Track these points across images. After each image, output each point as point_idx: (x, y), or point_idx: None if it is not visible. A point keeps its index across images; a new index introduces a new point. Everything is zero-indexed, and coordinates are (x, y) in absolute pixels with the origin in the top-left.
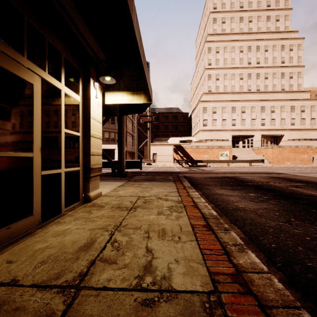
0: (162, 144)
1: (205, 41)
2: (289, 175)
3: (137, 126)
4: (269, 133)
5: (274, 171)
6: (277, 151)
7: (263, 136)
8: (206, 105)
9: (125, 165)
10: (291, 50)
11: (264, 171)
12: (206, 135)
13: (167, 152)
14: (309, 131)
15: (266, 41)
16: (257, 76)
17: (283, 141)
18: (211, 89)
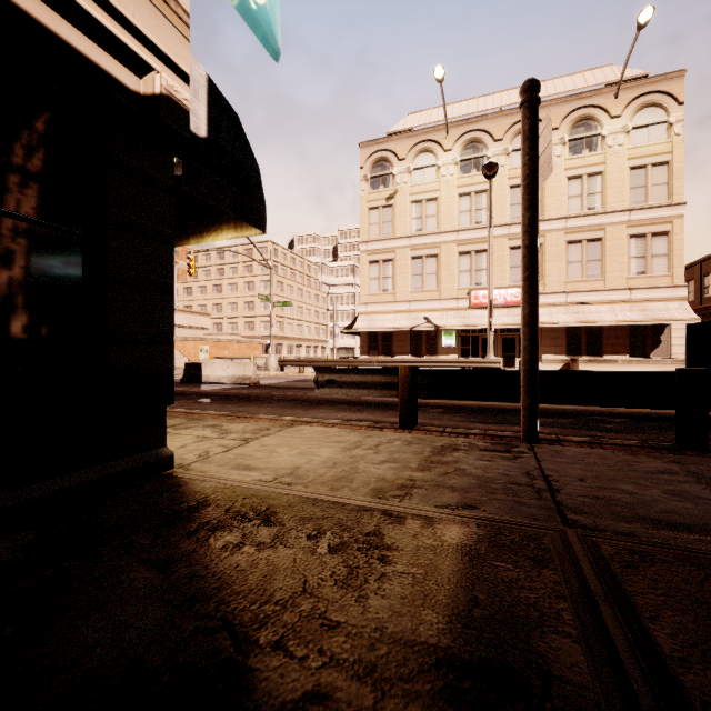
0: None
1: None
2: None
3: None
4: None
5: None
6: None
7: None
8: None
9: None
10: None
11: None
12: None
13: None
14: None
15: None
16: None
17: None
18: None
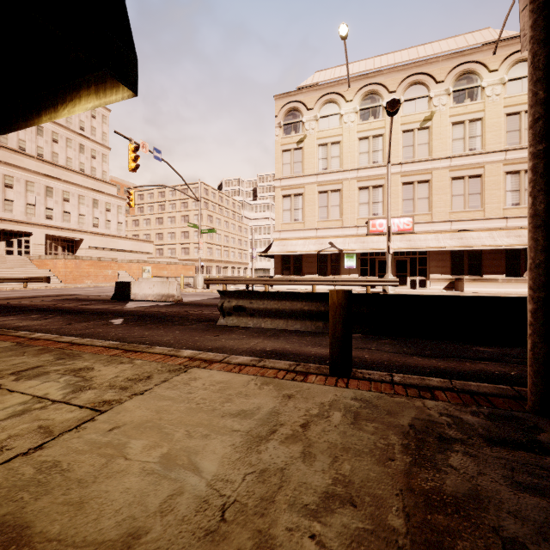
0: None
1: None
2: (85, 295)
3: None
4: (61, 234)
5: (67, 292)
6: (72, 264)
7: (51, 238)
8: None
9: None
10: (95, 117)
11: (51, 294)
12: None
13: None
14: (116, 238)
15: None
16: (39, 130)
17: (83, 249)
18: None
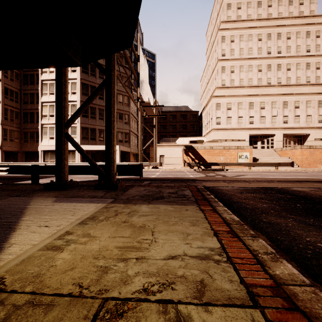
0: (170, 145)
1: (219, 29)
2: None
3: (142, 123)
4: (293, 132)
5: (320, 177)
6: (307, 152)
7: (285, 136)
8: (220, 101)
9: (115, 170)
10: (318, 36)
11: (308, 178)
12: (219, 134)
13: (175, 154)
14: None
15: (288, 27)
16: (278, 67)
17: (309, 141)
18: (225, 83)
